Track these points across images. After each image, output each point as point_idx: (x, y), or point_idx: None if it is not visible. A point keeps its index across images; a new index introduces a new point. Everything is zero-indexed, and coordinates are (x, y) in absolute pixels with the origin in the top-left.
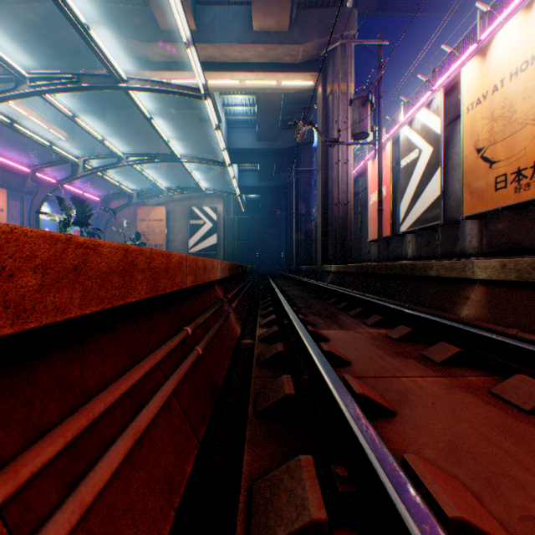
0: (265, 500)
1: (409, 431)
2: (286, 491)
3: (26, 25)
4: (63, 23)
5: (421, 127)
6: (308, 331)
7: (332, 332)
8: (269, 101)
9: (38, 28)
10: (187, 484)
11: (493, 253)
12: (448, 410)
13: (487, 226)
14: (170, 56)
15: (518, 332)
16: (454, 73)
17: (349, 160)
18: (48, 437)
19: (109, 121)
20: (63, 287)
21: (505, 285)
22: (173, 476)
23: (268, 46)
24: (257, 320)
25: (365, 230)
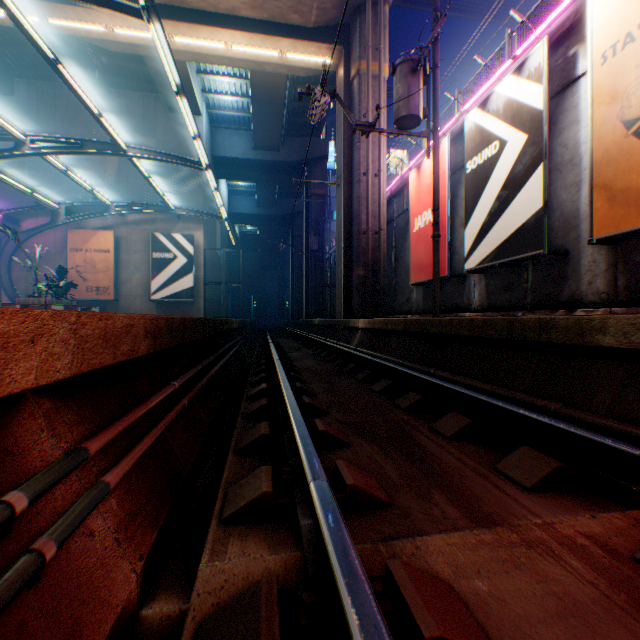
0: None
1: None
2: None
3: None
4: None
5: (506, 105)
6: (416, 632)
7: (461, 552)
8: (269, 89)
9: None
10: None
11: None
12: None
13: (629, 256)
14: None
15: None
16: (563, 16)
17: (382, 172)
18: None
19: (21, 96)
20: None
21: None
22: None
23: None
24: (223, 476)
25: (403, 270)
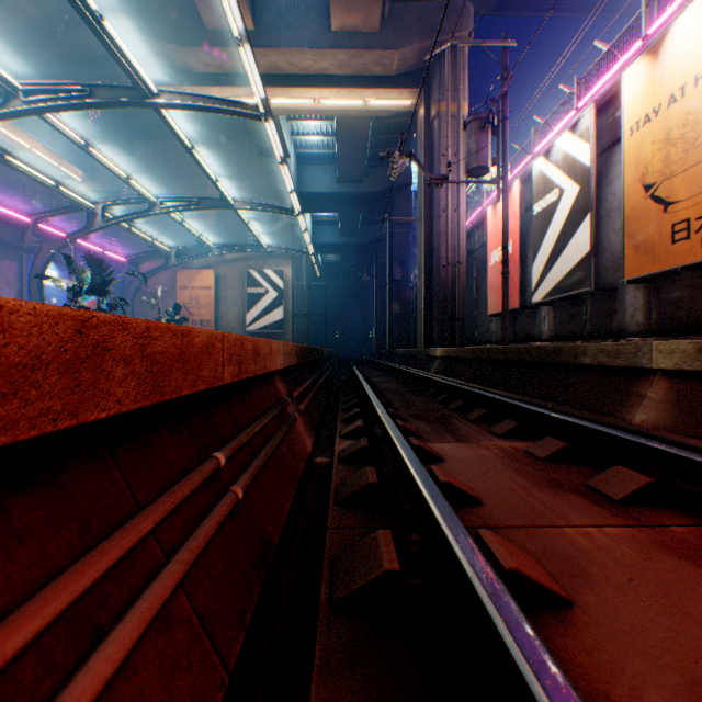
0: None
1: (604, 645)
2: None
3: (24, 23)
4: (75, 21)
5: (563, 158)
6: (412, 446)
7: (446, 446)
8: (353, 128)
9: (40, 28)
10: None
11: (667, 332)
12: (659, 595)
13: (658, 293)
14: (220, 66)
15: None
16: (609, 83)
17: (462, 207)
18: None
19: (140, 156)
20: None
21: None
22: None
23: (352, 52)
24: (337, 427)
25: (483, 301)
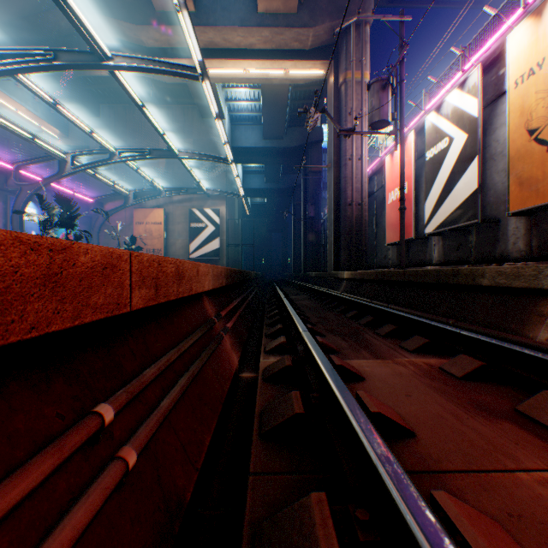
0: None
1: None
2: None
3: (6, 5)
4: (48, 4)
5: (453, 111)
6: (334, 365)
7: (364, 363)
8: (276, 94)
9: (19, 9)
10: None
11: (547, 257)
12: None
13: (539, 224)
14: (167, 41)
15: None
16: (494, 46)
17: (364, 156)
18: None
19: (104, 117)
20: None
21: None
22: None
23: (275, 29)
24: (262, 342)
25: (381, 233)
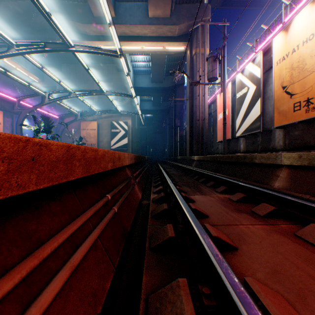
0: (156, 308)
1: (246, 260)
2: (170, 303)
3: (14, 14)
4: (36, 13)
5: (249, 74)
6: (182, 196)
7: (196, 196)
8: (158, 59)
9: (21, 16)
10: (107, 296)
11: (292, 149)
12: (270, 246)
13: (289, 132)
14: (100, 32)
15: (310, 197)
16: (268, 42)
17: (206, 94)
18: (8, 274)
19: (64, 71)
20: (24, 171)
21: (301, 168)
22: (97, 292)
23: (158, 26)
24: (151, 189)
25: (215, 135)
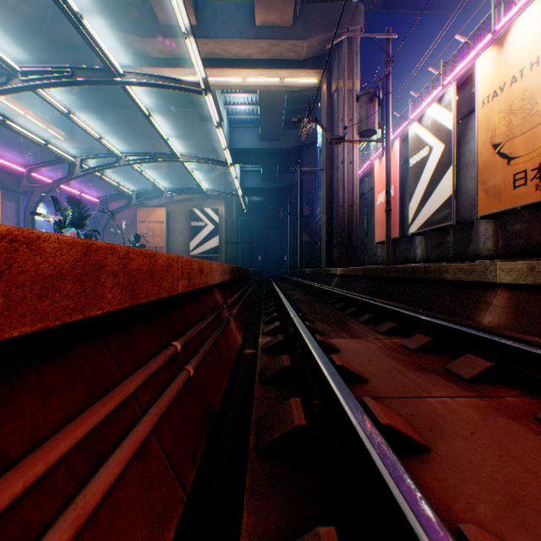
0: None
1: (450, 476)
2: None
3: (21, 20)
4: (60, 18)
5: (432, 123)
6: (317, 341)
7: (342, 341)
8: (272, 100)
9: (33, 23)
10: None
11: (510, 255)
12: (492, 443)
13: (504, 226)
14: (170, 52)
15: None
16: (467, 66)
17: (355, 160)
18: None
19: (108, 120)
20: None
21: (533, 290)
22: None
23: (271, 41)
24: (260, 327)
25: (371, 232)
